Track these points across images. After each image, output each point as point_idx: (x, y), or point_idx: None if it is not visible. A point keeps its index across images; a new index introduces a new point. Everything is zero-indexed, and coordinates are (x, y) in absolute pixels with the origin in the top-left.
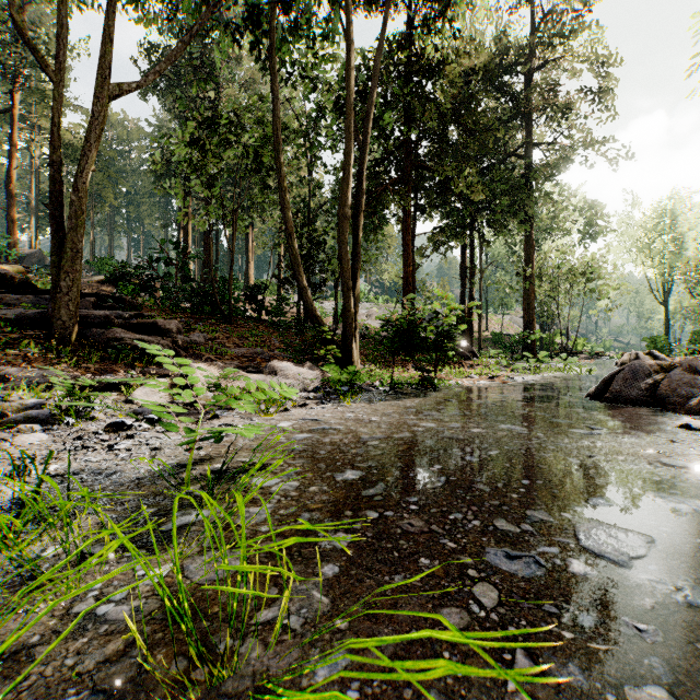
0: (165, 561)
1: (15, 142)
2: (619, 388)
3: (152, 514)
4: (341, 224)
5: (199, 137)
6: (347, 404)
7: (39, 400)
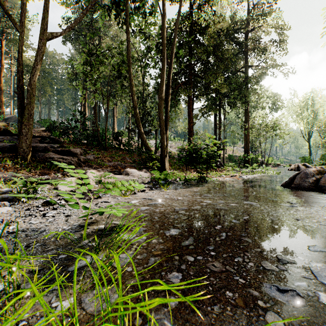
0: (70, 295)
1: (3, 64)
2: (298, 182)
3: (64, 259)
4: (160, 102)
5: (91, 60)
6: (164, 190)
7: (10, 189)
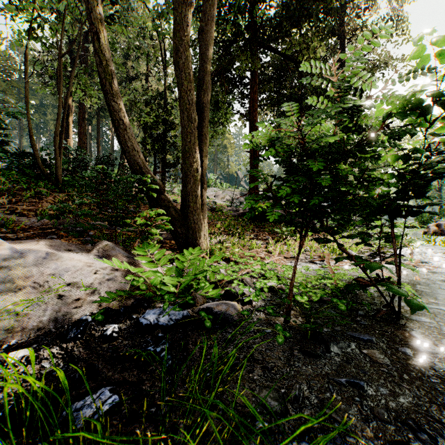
0: None
1: None
2: None
3: None
4: (178, 10)
5: None
6: None
7: None
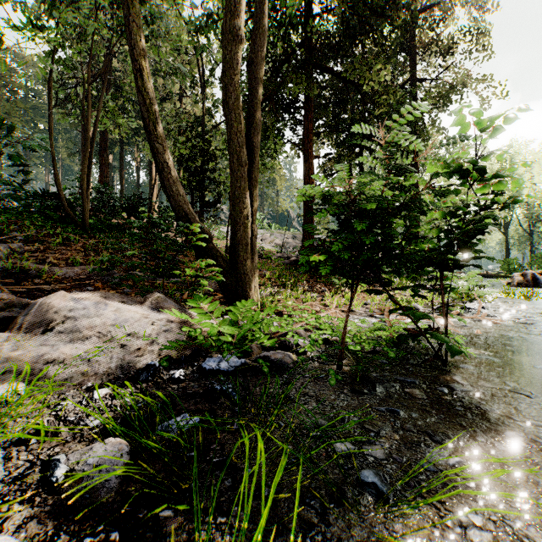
0: None
1: None
2: None
3: None
4: (227, 47)
5: None
6: None
7: None
